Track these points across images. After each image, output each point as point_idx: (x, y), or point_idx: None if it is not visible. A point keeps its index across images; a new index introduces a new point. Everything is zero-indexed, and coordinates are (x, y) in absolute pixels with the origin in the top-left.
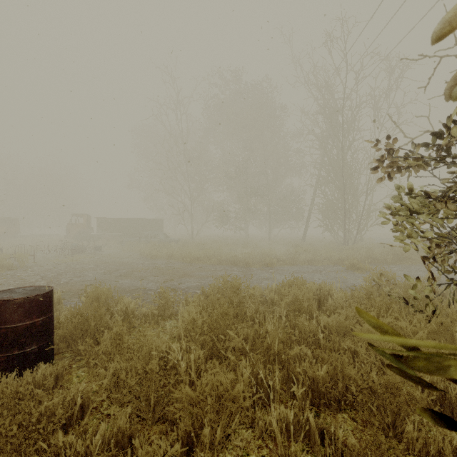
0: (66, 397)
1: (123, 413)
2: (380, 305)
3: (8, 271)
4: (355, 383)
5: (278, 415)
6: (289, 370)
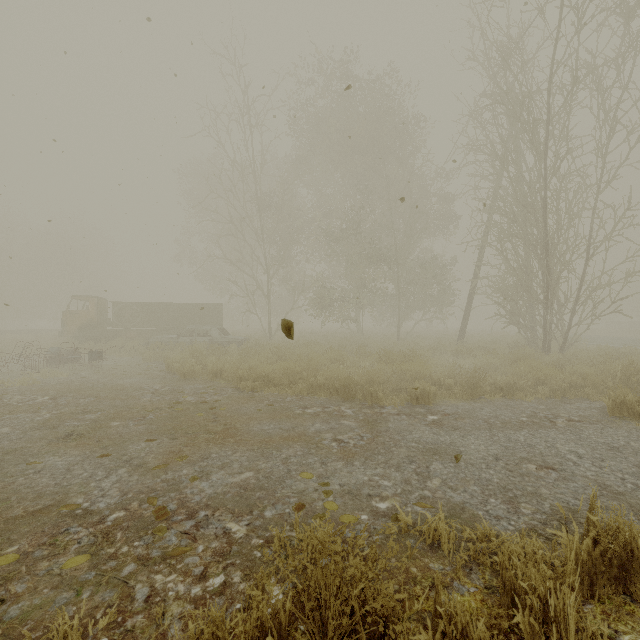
0: None
1: None
2: None
3: None
4: None
5: None
6: None
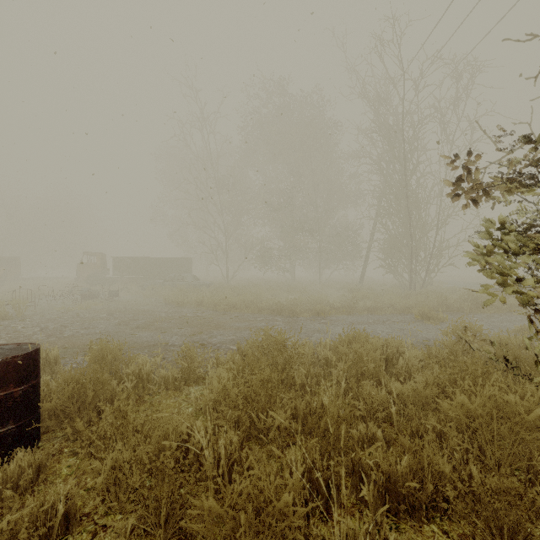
0: (43, 503)
1: (125, 524)
2: (473, 369)
3: (2, 322)
4: (451, 485)
5: (342, 533)
6: (354, 460)
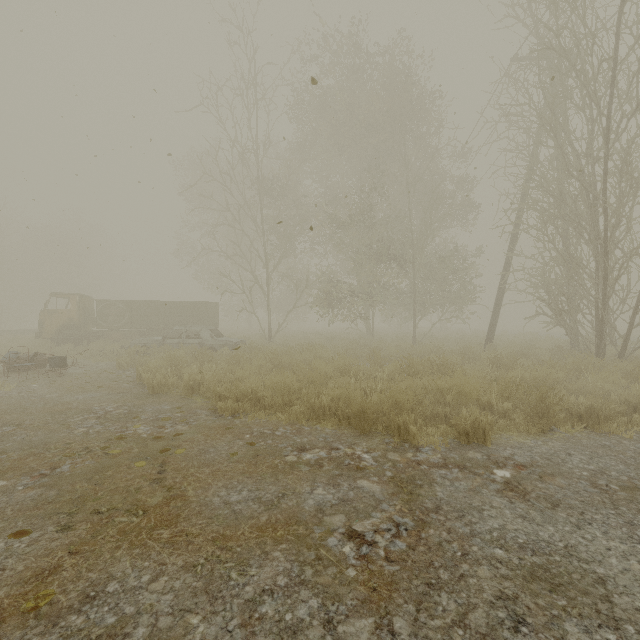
0: None
1: None
2: None
3: None
4: None
5: None
6: None
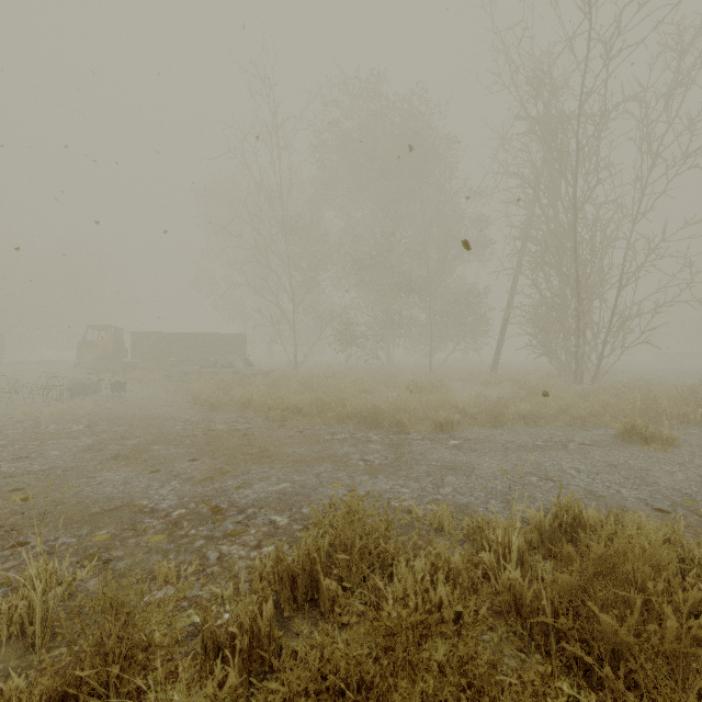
0: None
1: None
2: None
3: None
4: None
5: None
6: None
